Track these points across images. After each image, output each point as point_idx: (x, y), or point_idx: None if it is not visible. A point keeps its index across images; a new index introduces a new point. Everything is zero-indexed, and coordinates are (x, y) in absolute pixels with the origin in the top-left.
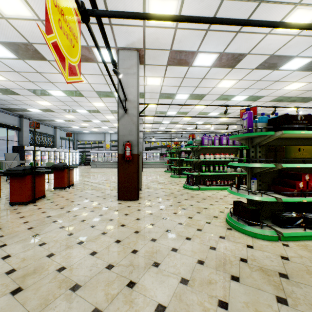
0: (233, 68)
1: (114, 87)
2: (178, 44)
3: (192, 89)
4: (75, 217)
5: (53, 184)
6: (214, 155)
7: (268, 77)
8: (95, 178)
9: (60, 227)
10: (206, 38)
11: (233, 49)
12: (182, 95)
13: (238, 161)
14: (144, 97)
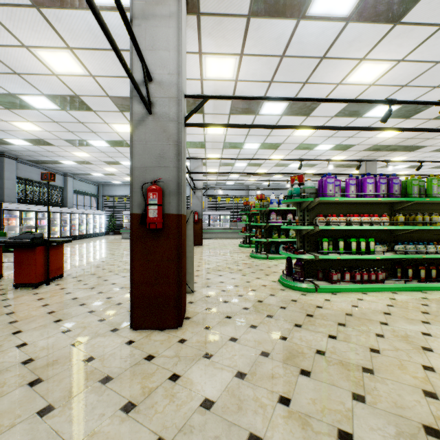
0: (396, 23)
1: None
2: None
3: (295, 90)
4: None
5: (14, 277)
6: (347, 217)
7: None
8: (115, 260)
9: None
10: None
11: None
12: (273, 106)
13: None
14: (203, 110)
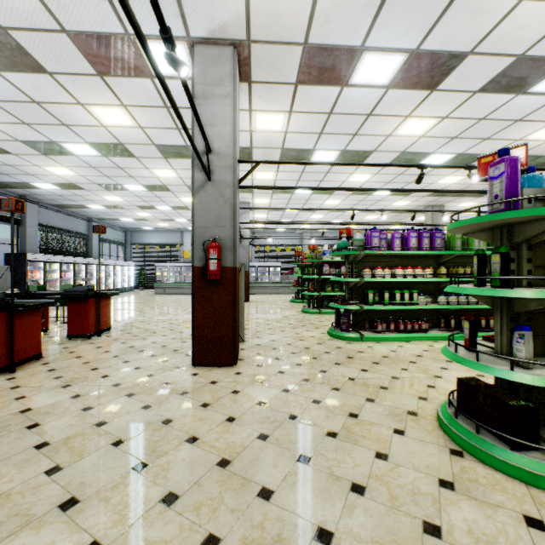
0: (433, 90)
1: (169, 97)
2: (322, 29)
3: (345, 141)
4: (85, 412)
5: (67, 329)
6: (392, 270)
7: (503, 112)
8: (157, 315)
9: (38, 445)
10: (385, 12)
11: (439, 41)
12: (324, 154)
13: (477, 282)
14: (251, 157)
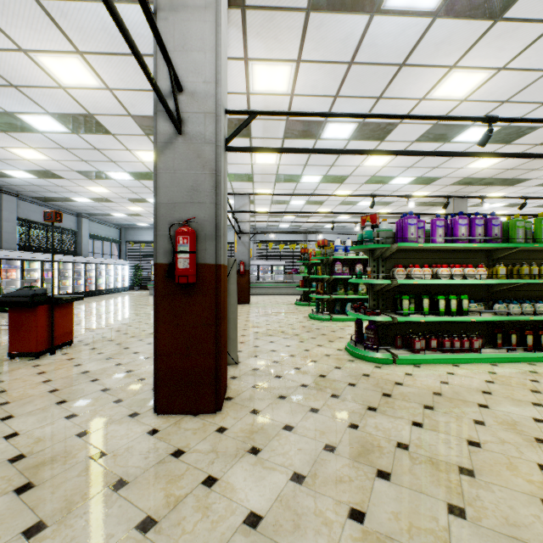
0: (497, 19)
1: None
2: None
3: (366, 108)
4: None
5: (8, 345)
6: (433, 268)
7: None
8: (140, 321)
9: None
10: None
11: None
12: (338, 127)
13: None
14: (250, 133)
